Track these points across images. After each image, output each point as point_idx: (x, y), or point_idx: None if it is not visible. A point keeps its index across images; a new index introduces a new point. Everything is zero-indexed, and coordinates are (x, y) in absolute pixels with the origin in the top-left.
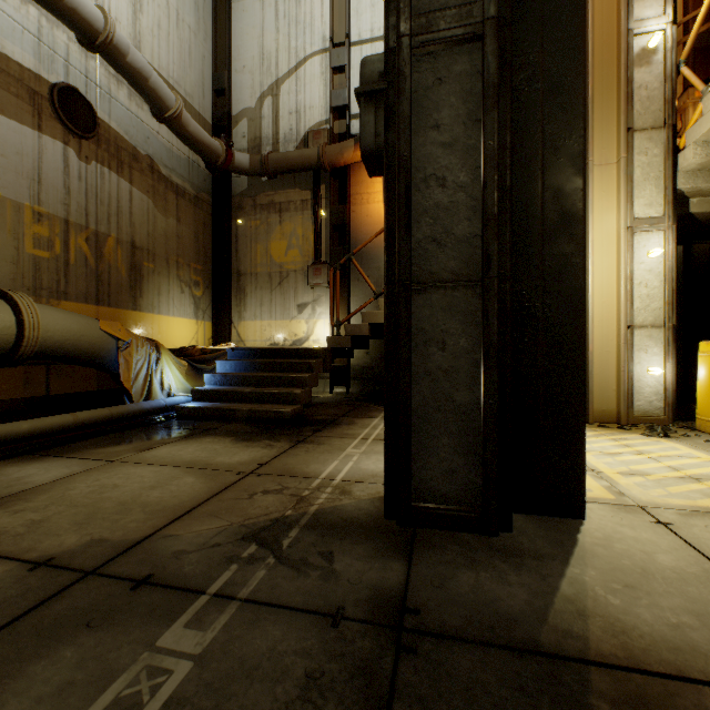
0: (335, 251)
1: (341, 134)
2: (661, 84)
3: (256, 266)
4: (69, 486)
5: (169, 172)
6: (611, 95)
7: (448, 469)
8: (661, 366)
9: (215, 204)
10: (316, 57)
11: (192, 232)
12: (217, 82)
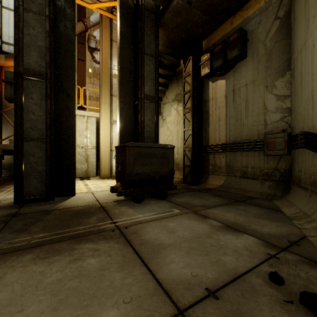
0: None
1: None
2: None
3: None
4: None
5: None
6: (107, 84)
7: (36, 187)
8: None
9: None
10: None
11: None
12: None
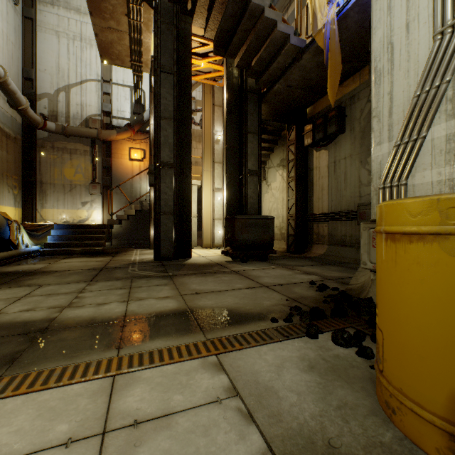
0: (105, 178)
1: (107, 124)
2: (221, 151)
3: (54, 180)
4: (56, 266)
5: (3, 125)
6: (209, 151)
7: (167, 249)
8: (221, 230)
9: (24, 141)
10: (93, 82)
11: (13, 158)
12: (27, 73)
